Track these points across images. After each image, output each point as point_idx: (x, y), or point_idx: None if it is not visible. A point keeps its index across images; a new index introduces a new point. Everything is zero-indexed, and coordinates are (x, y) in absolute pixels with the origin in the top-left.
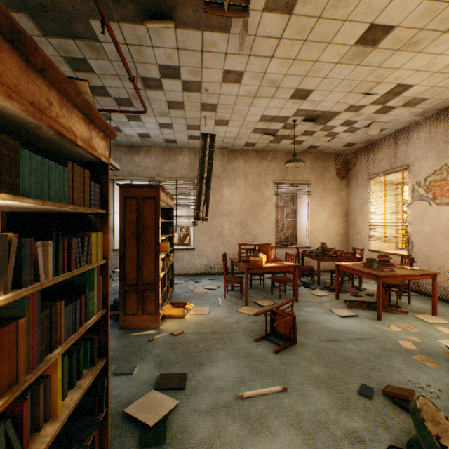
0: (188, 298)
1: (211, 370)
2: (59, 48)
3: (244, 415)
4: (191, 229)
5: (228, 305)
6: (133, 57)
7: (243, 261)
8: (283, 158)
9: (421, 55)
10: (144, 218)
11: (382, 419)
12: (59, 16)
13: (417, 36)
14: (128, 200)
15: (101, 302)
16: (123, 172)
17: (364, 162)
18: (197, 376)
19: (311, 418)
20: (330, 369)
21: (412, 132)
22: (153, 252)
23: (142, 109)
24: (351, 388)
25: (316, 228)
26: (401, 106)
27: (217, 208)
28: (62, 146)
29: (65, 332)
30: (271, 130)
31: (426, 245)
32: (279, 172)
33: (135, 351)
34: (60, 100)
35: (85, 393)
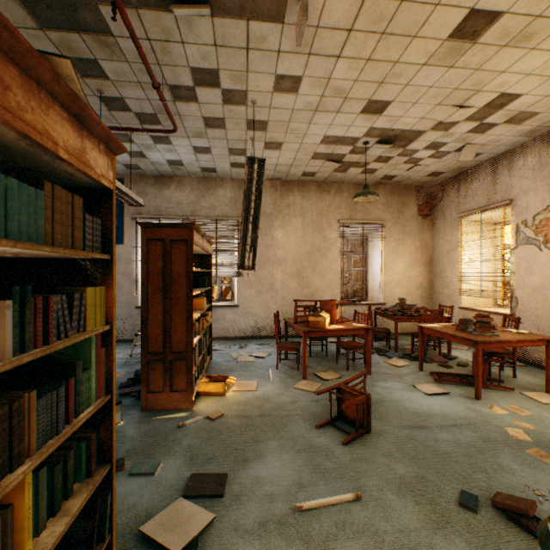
0: (230, 369)
1: (259, 468)
2: (61, 45)
3: (304, 536)
4: (234, 280)
5: (281, 378)
6: (158, 57)
7: (301, 322)
8: (351, 192)
9: (534, 52)
10: (173, 267)
11: (493, 543)
12: (59, 0)
13: (531, 27)
14: (152, 244)
15: (102, 384)
16: (149, 210)
17: (453, 196)
18: (240, 477)
19: (395, 541)
20: (417, 468)
21: (517, 158)
22: (185, 310)
23: (171, 127)
24: (448, 496)
25: (392, 279)
26: (504, 123)
27: (267, 255)
28: (38, 159)
29: (38, 437)
30: (336, 156)
31: (535, 302)
32: (345, 209)
33: (159, 442)
34: (26, 85)
35: (80, 515)
